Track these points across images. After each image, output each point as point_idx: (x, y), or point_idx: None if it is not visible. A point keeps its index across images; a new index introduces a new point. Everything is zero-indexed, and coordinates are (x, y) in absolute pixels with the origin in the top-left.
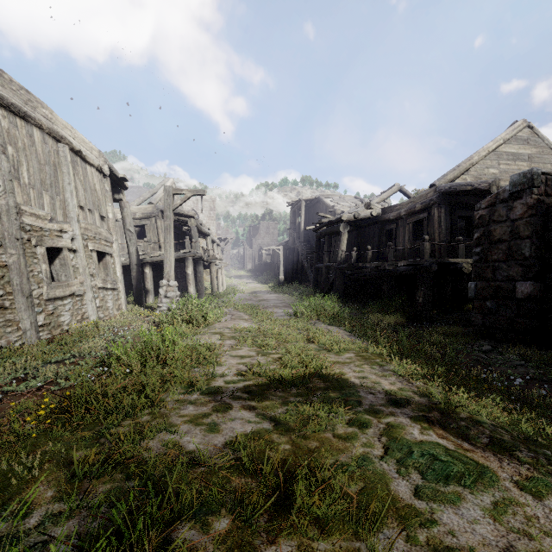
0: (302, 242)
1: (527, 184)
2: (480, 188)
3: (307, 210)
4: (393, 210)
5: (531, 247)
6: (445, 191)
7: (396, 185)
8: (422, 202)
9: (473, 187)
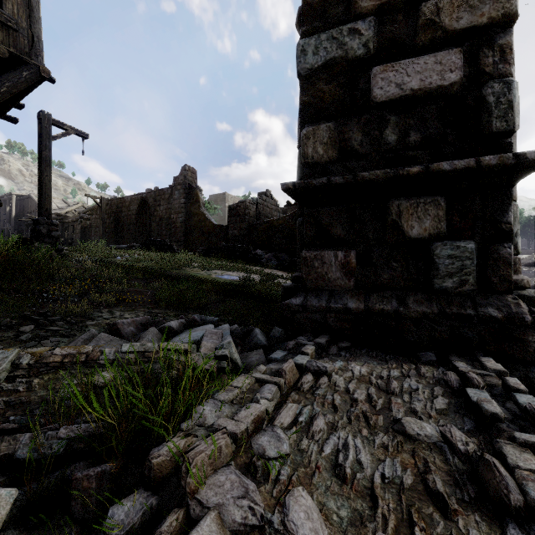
0: (13, 226)
1: (81, 222)
2: (88, 218)
3: (18, 201)
4: (68, 219)
5: (81, 235)
6: (82, 216)
7: (80, 203)
8: (76, 218)
9: (87, 218)
